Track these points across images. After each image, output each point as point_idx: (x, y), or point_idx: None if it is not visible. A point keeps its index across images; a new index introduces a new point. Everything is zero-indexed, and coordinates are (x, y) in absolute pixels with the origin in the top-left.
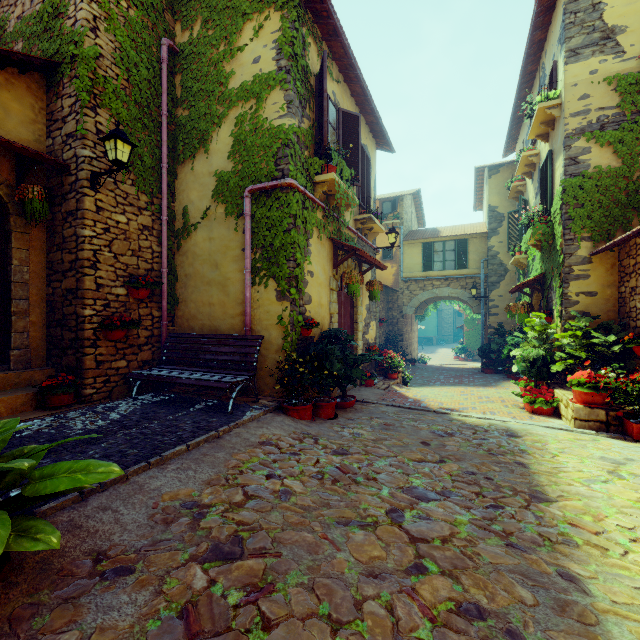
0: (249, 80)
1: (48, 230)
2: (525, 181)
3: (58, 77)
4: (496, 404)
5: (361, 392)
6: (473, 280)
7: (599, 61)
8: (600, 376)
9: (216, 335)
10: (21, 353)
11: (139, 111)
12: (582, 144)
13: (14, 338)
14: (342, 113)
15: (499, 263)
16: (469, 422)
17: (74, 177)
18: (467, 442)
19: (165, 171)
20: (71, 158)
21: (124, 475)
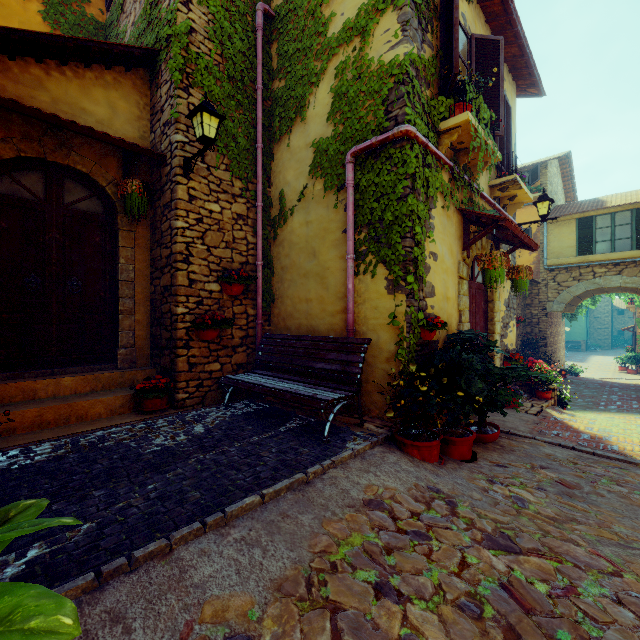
0: (352, 15)
1: (151, 227)
2: None
3: (157, 66)
4: None
5: (501, 416)
6: None
7: None
8: None
9: (312, 337)
10: (127, 352)
11: (233, 88)
12: None
13: (121, 337)
14: (475, 41)
15: None
16: None
17: (169, 167)
18: None
19: (260, 152)
20: (167, 147)
21: (166, 544)
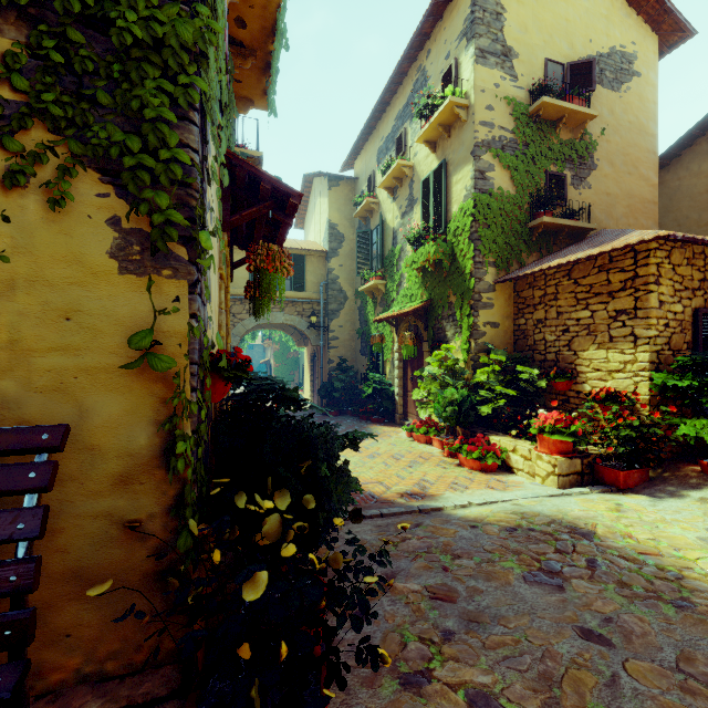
0: None
1: None
2: (379, 199)
3: None
4: (429, 465)
5: None
6: (311, 306)
7: (500, 76)
8: (571, 419)
9: None
10: None
11: None
12: (489, 159)
13: None
14: None
15: (339, 289)
16: (496, 521)
17: None
18: (607, 587)
19: None
20: None
21: None
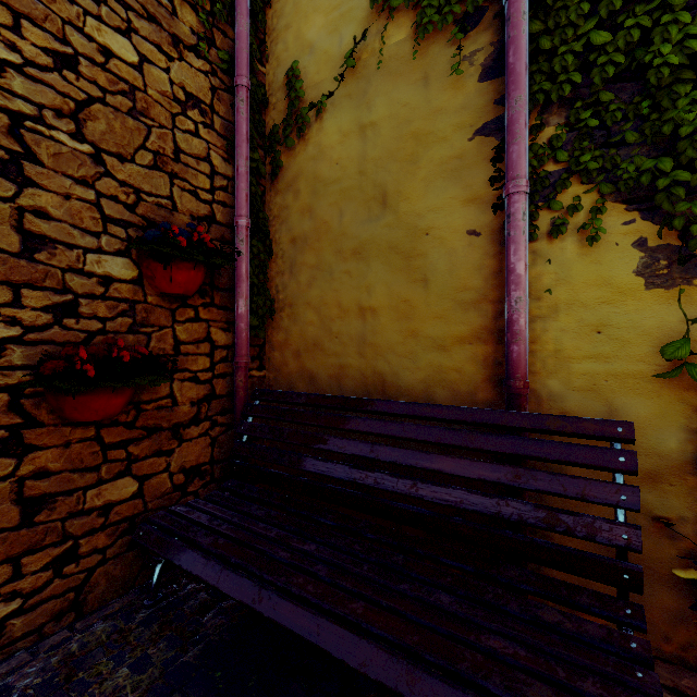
0: None
1: None
2: None
3: None
4: None
5: None
6: None
7: None
8: None
9: (401, 405)
10: None
11: None
12: None
13: None
14: None
15: None
16: None
17: None
18: None
19: None
20: None
21: None
